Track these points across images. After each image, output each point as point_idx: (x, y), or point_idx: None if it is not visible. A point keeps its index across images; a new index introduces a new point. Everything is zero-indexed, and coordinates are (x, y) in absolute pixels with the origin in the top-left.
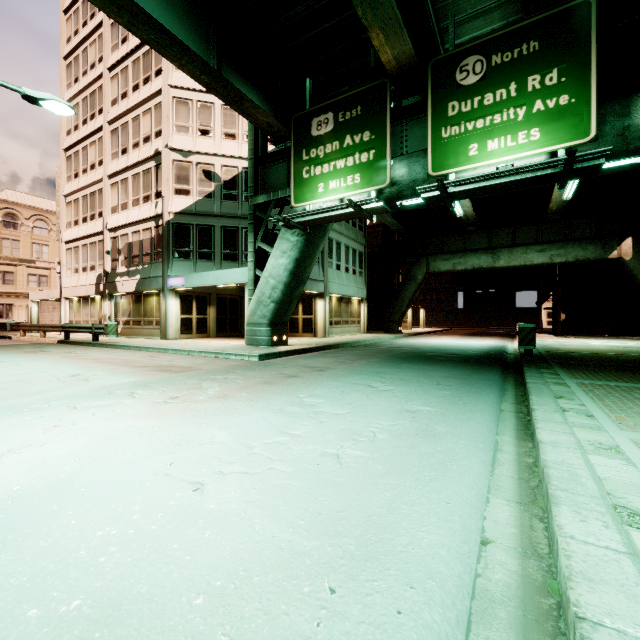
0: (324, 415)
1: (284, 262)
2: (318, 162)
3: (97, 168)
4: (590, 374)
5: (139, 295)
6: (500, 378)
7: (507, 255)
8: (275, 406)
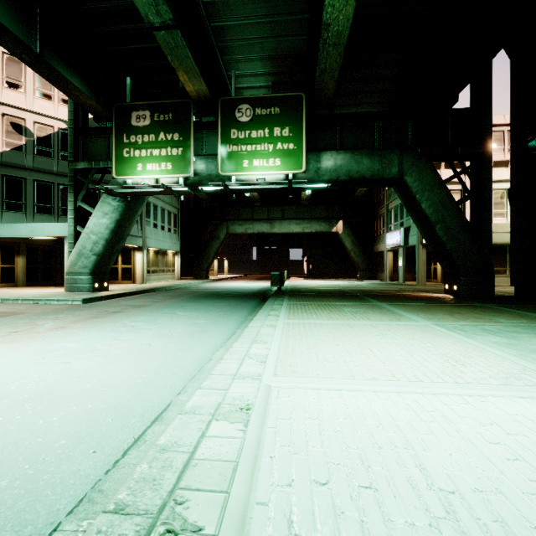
0: (142, 330)
1: (106, 222)
2: (137, 147)
3: None
4: (298, 299)
5: None
6: (256, 304)
7: (279, 225)
8: (106, 329)
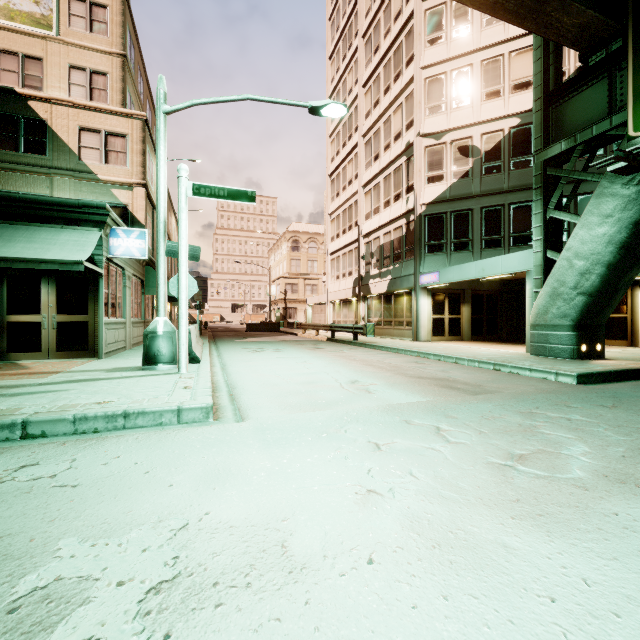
0: None
1: (606, 231)
2: None
3: (353, 182)
4: None
5: (390, 295)
6: None
7: None
8: None
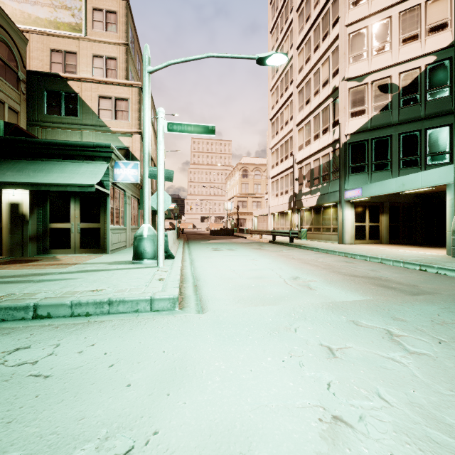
0: None
1: None
2: None
3: (289, 123)
4: None
5: (318, 208)
6: None
7: None
8: None
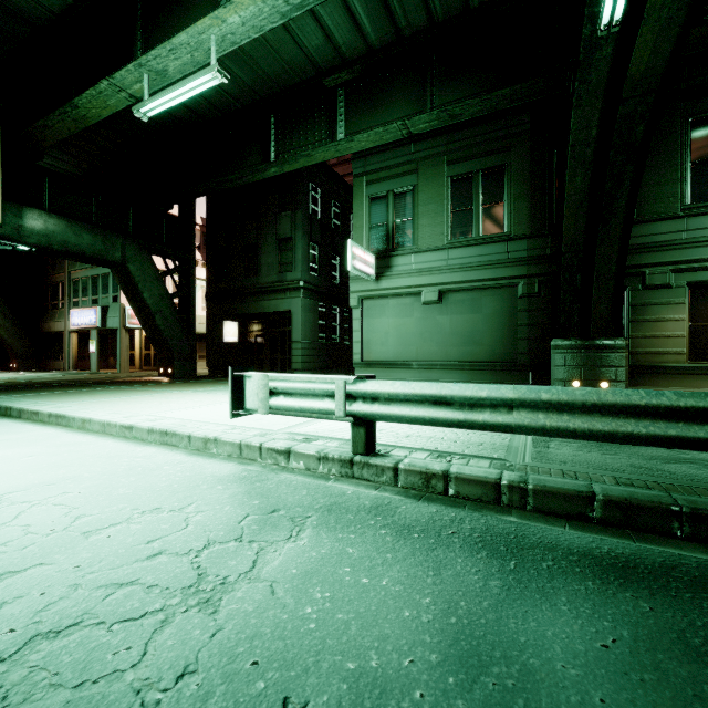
0: None
1: None
2: None
3: None
4: (7, 393)
5: None
6: None
7: None
8: None
